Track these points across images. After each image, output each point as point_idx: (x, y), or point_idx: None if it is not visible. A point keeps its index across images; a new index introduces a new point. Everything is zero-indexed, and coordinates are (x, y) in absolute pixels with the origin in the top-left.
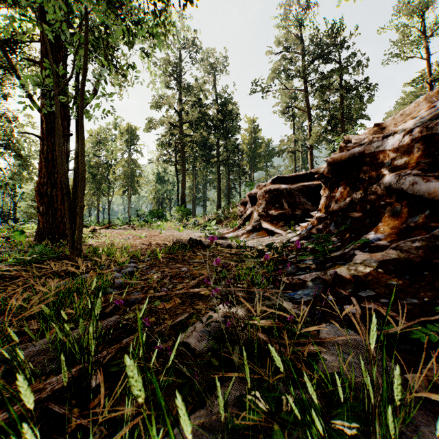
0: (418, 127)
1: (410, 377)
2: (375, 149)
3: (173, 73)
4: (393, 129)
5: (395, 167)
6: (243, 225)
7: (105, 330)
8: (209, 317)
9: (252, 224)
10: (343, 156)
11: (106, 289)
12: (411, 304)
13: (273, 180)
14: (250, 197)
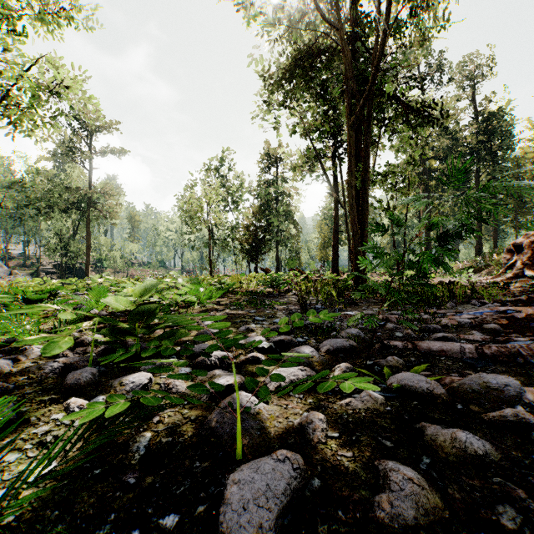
0: None
1: None
2: None
3: None
4: None
5: None
6: (504, 273)
7: None
8: None
9: (512, 272)
10: None
11: None
12: None
13: None
14: (514, 247)
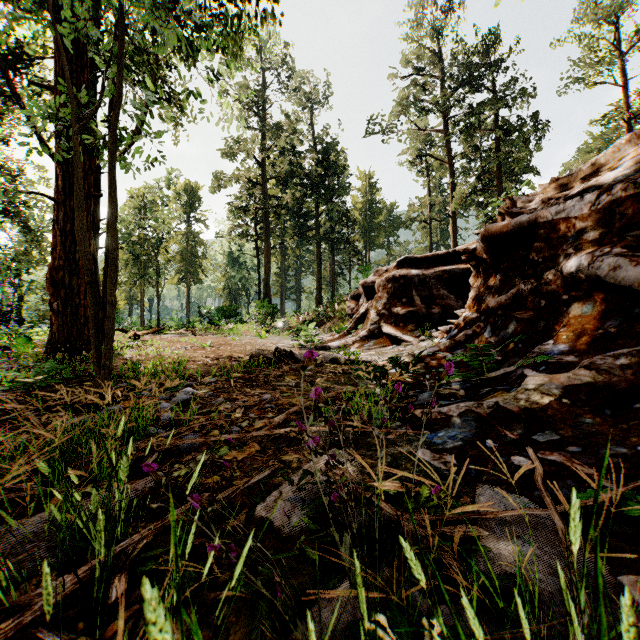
0: (620, 182)
1: (627, 582)
2: (553, 216)
3: (252, 106)
4: (581, 187)
5: (584, 242)
6: (354, 329)
7: (141, 496)
8: (303, 475)
9: (367, 328)
10: (504, 227)
11: (147, 429)
12: (617, 455)
13: (399, 262)
14: (365, 288)
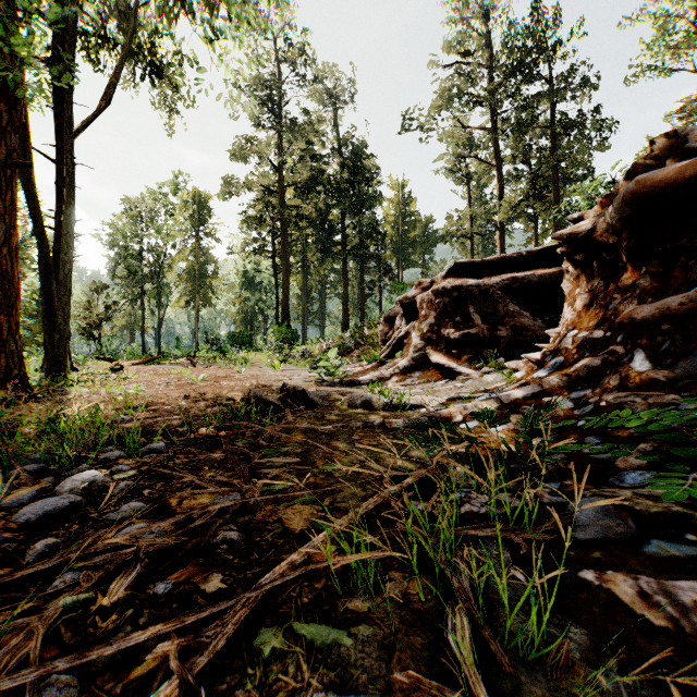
0: None
1: None
2: None
3: (268, 101)
4: None
5: None
6: (390, 357)
7: None
8: None
9: (409, 356)
10: (688, 167)
11: None
12: None
13: (450, 270)
14: (404, 306)
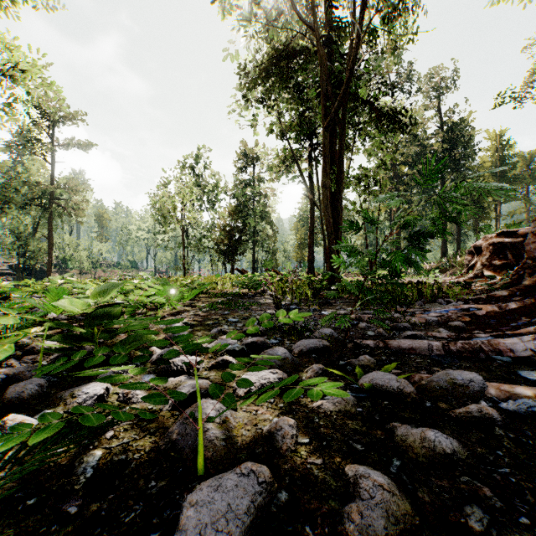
0: None
1: None
2: None
3: None
4: None
5: None
6: (466, 273)
7: None
8: None
9: (473, 272)
10: (521, 233)
11: None
12: None
13: (497, 234)
14: (475, 249)
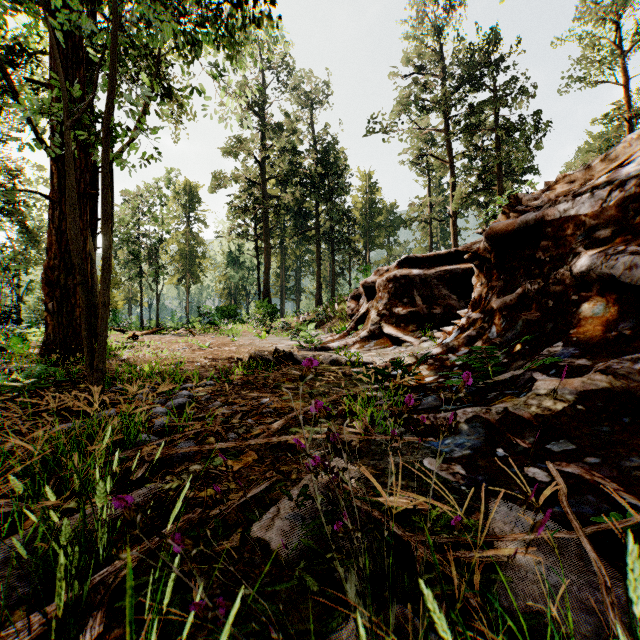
0: (634, 177)
1: None
2: (562, 213)
3: (251, 106)
4: (590, 183)
5: (595, 241)
6: (354, 329)
7: None
8: (303, 489)
9: (368, 328)
10: (510, 225)
11: (139, 436)
12: None
13: (399, 262)
14: (366, 288)
